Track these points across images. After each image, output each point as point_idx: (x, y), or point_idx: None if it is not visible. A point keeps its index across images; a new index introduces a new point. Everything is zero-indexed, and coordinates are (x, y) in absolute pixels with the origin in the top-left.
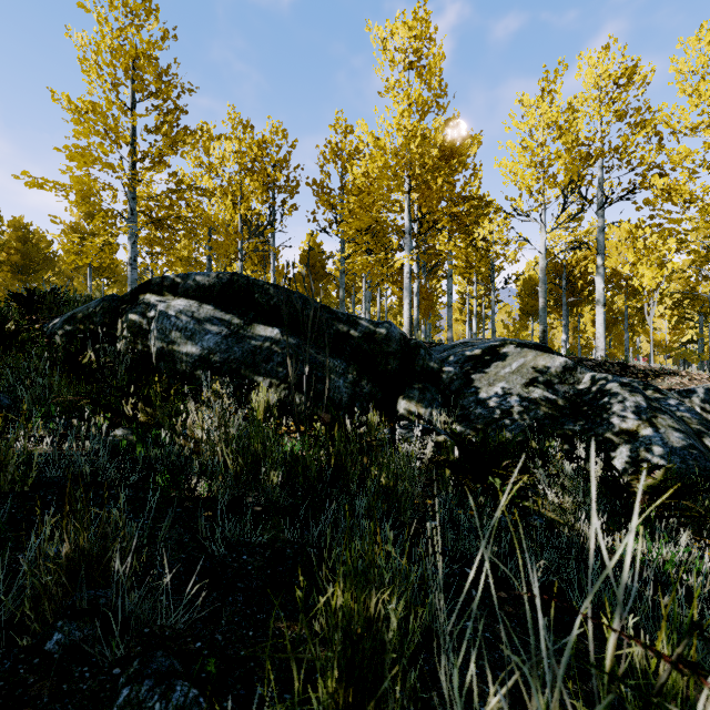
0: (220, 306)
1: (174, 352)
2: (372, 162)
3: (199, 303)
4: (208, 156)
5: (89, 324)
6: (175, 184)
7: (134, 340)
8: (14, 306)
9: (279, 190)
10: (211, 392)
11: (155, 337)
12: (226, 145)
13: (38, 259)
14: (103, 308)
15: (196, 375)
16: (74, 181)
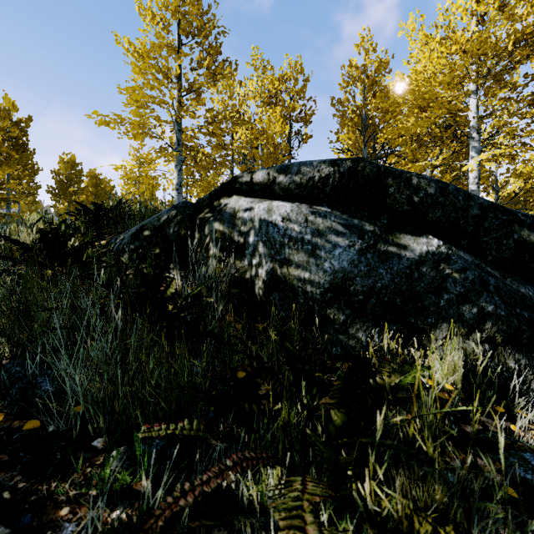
0: (336, 207)
1: (291, 276)
2: (445, 47)
3: (306, 203)
4: (232, 99)
5: (161, 237)
6: (211, 118)
7: (224, 257)
8: (81, 219)
9: (296, 119)
10: (355, 343)
11: (261, 253)
12: (250, 84)
13: (105, 198)
14: (177, 217)
15: (329, 314)
16: (133, 113)
